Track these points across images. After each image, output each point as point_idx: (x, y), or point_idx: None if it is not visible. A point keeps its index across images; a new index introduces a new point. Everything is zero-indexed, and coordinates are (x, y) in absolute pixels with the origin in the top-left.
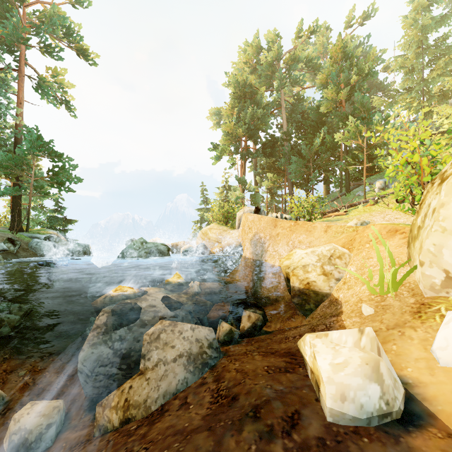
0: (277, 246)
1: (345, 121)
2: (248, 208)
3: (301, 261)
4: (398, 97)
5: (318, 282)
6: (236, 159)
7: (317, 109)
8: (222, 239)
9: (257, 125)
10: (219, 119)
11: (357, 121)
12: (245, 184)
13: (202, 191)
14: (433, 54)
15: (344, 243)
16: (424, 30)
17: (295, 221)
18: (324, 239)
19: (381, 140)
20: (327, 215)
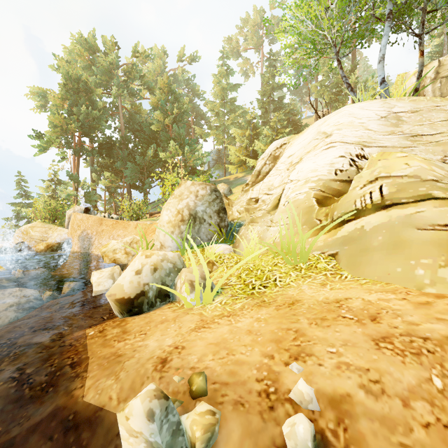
0: (101, 239)
1: (169, 143)
2: (80, 207)
3: (113, 247)
4: (211, 131)
5: (122, 258)
6: (69, 152)
7: (150, 125)
8: (49, 237)
9: (93, 124)
10: (45, 102)
11: (176, 146)
12: (78, 182)
13: (19, 181)
14: (230, 107)
15: (142, 234)
16: (224, 90)
17: (117, 220)
18: (134, 232)
19: (191, 163)
20: (154, 215)
